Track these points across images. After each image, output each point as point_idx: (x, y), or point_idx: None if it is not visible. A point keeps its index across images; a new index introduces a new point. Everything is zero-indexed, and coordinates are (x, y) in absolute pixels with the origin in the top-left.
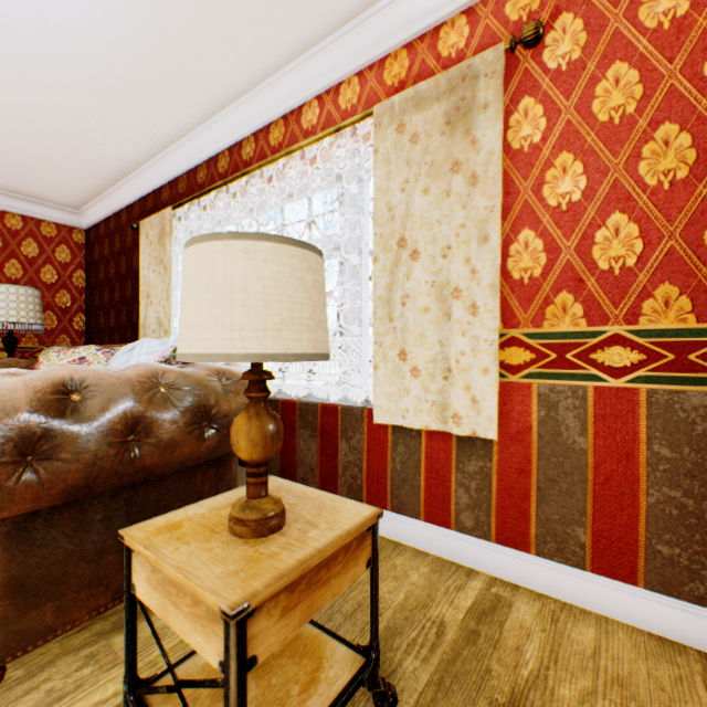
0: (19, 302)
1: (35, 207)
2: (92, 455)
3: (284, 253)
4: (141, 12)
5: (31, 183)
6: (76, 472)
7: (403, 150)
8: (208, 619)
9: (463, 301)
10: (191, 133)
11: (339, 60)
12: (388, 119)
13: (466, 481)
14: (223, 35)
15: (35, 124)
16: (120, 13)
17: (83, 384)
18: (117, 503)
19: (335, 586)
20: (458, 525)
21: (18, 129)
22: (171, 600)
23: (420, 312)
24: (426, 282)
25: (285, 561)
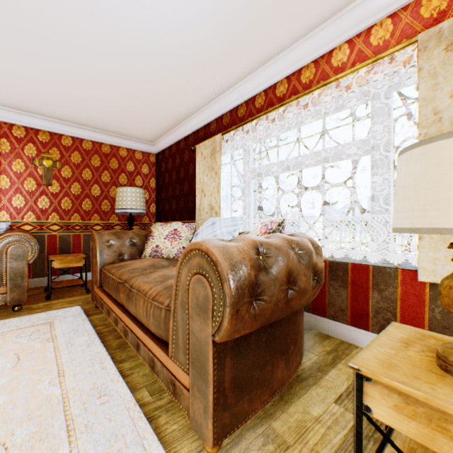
0: (136, 197)
1: (133, 143)
2: (275, 298)
3: None
4: (238, 4)
5: (134, 129)
6: (269, 309)
7: (452, 64)
8: None
9: None
10: (237, 84)
11: (373, 9)
12: (434, 42)
13: None
14: (286, 9)
15: (149, 92)
16: (224, 7)
17: (262, 248)
18: (270, 330)
19: None
20: None
21: (138, 97)
22: (446, 435)
23: None
24: None
25: None
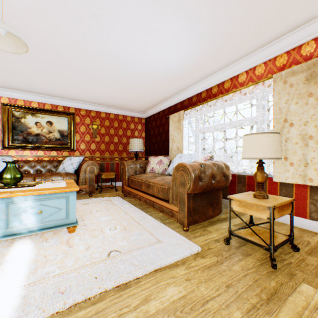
0: (139, 143)
1: (133, 113)
2: (207, 181)
3: (274, 135)
4: (193, 61)
5: (135, 107)
6: (205, 185)
7: (286, 90)
8: (262, 210)
9: (313, 140)
10: (191, 86)
11: (256, 59)
12: (279, 79)
13: (314, 202)
14: (215, 60)
15: (147, 92)
16: (187, 62)
17: (203, 165)
18: (206, 195)
19: (284, 212)
20: (310, 217)
21: (142, 94)
22: (247, 208)
23: (293, 144)
24: (296, 134)
25: (276, 202)
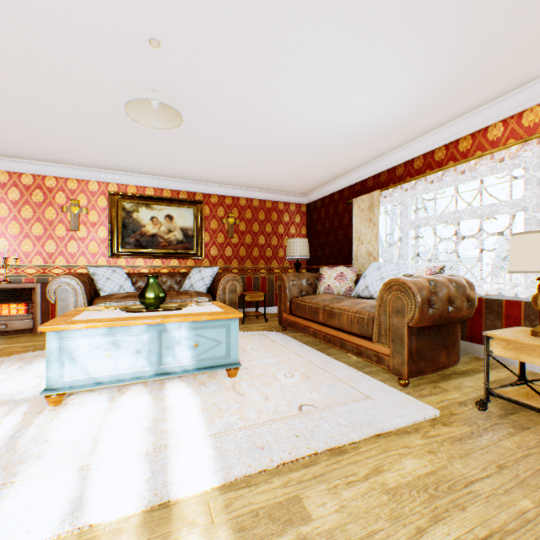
0: (303, 246)
1: (288, 197)
2: (440, 309)
3: None
4: (405, 111)
5: (293, 187)
6: (437, 314)
7: None
8: None
9: None
10: (395, 150)
11: (523, 99)
12: None
13: None
14: (445, 107)
15: (318, 163)
16: (394, 114)
17: (432, 282)
18: (436, 330)
19: None
20: None
21: (308, 166)
22: (522, 353)
23: None
24: None
25: None
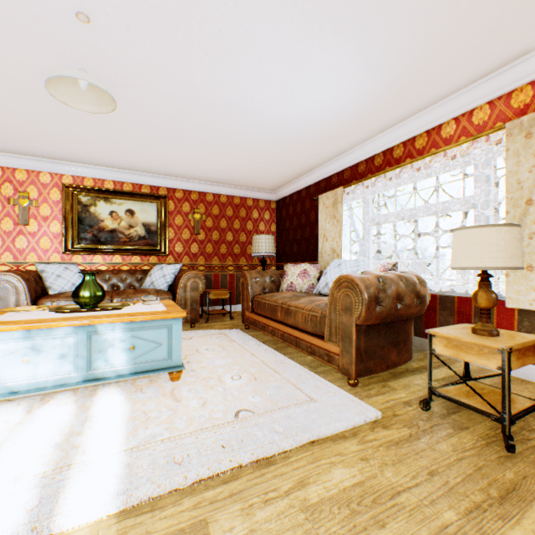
0: (269, 242)
1: (257, 193)
2: (389, 306)
3: (510, 230)
4: (362, 106)
5: (261, 183)
6: (385, 311)
7: (530, 148)
8: (488, 354)
9: None
10: (357, 146)
11: (473, 97)
12: (517, 131)
13: None
14: (400, 103)
15: (282, 158)
16: (351, 109)
17: (381, 279)
18: (386, 328)
19: (529, 360)
20: None
21: (273, 162)
22: (462, 351)
23: None
24: None
25: (513, 342)
